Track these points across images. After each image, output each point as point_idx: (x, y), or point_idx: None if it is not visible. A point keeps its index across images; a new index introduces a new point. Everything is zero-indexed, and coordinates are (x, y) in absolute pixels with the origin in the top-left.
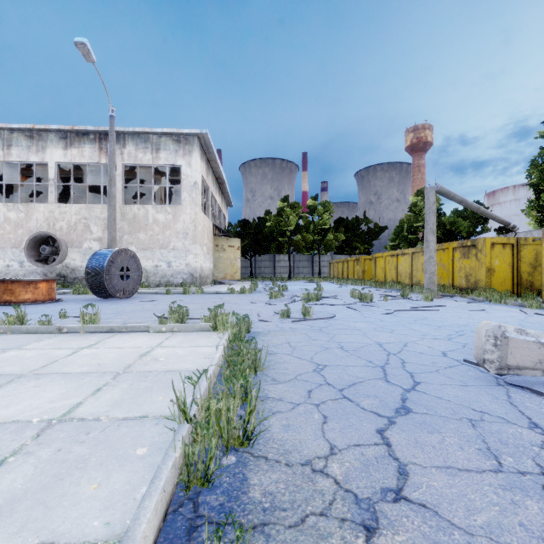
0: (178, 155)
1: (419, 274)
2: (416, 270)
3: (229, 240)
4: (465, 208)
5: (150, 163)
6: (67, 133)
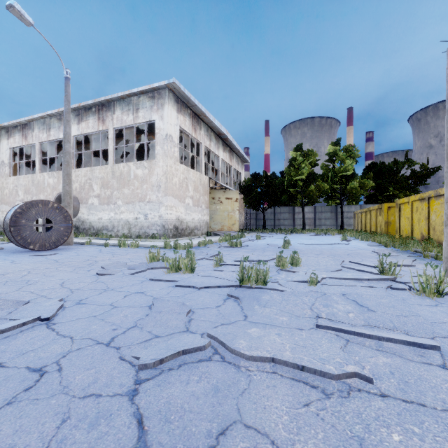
0: (153, 110)
1: None
2: None
3: (226, 192)
4: None
5: (131, 123)
6: (79, 110)
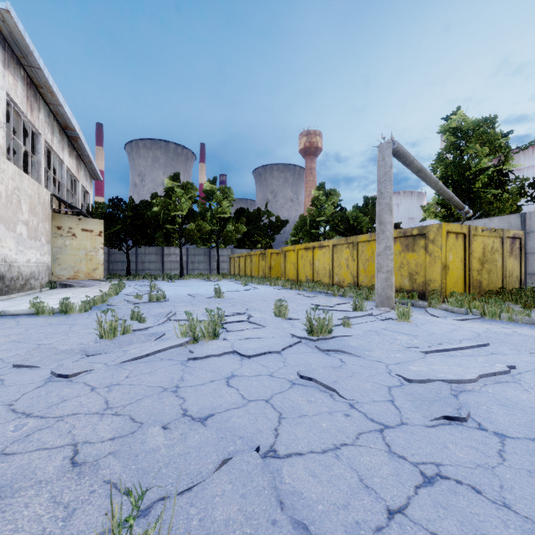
0: None
1: (343, 271)
2: (339, 267)
3: (82, 220)
4: (365, 204)
5: None
6: None
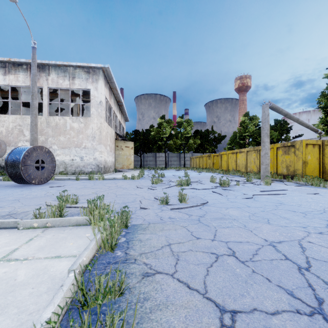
0: (88, 82)
1: (252, 165)
2: (250, 163)
3: (125, 142)
4: (275, 124)
5: (67, 87)
6: (6, 63)
